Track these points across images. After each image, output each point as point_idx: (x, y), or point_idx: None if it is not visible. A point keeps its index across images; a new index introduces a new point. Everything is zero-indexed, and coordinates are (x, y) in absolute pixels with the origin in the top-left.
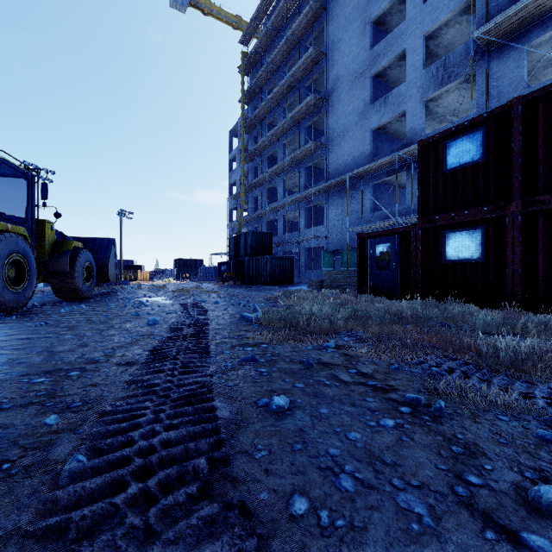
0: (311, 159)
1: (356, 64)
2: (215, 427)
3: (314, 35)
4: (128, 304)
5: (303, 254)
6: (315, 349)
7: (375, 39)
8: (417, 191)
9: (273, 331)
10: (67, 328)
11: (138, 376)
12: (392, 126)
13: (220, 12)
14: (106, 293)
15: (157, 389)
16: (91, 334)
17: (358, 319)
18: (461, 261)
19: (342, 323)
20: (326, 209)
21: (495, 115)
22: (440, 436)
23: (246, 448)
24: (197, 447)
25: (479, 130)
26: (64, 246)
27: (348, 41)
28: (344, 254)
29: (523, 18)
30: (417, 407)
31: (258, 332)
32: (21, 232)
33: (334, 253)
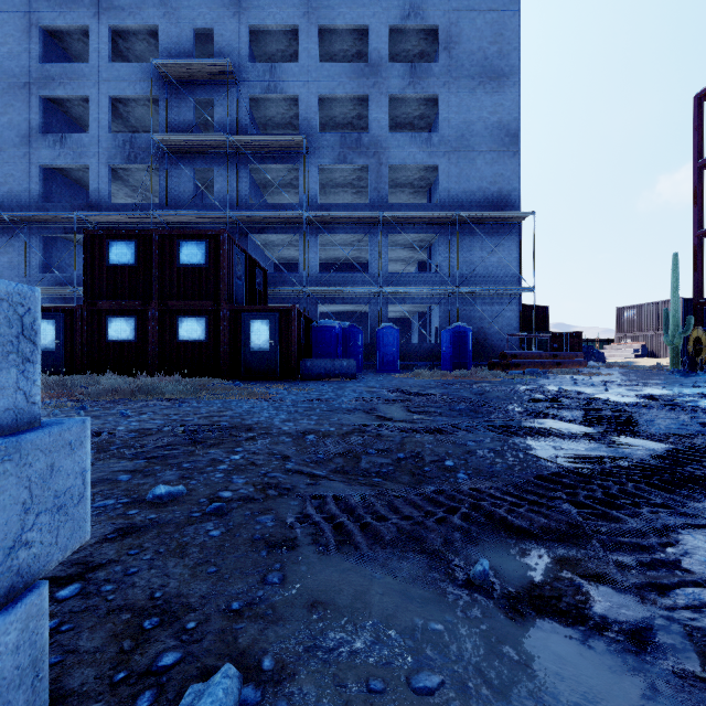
0: None
1: (16, 65)
2: None
3: None
4: None
5: None
6: None
7: (48, 51)
8: None
9: None
10: None
11: None
12: (73, 172)
13: None
14: None
15: None
16: None
17: None
18: (120, 342)
19: None
20: None
21: (144, 235)
22: None
23: None
24: None
25: (134, 242)
26: None
27: (0, 23)
28: None
29: (191, 146)
30: None
31: None
32: None
33: None
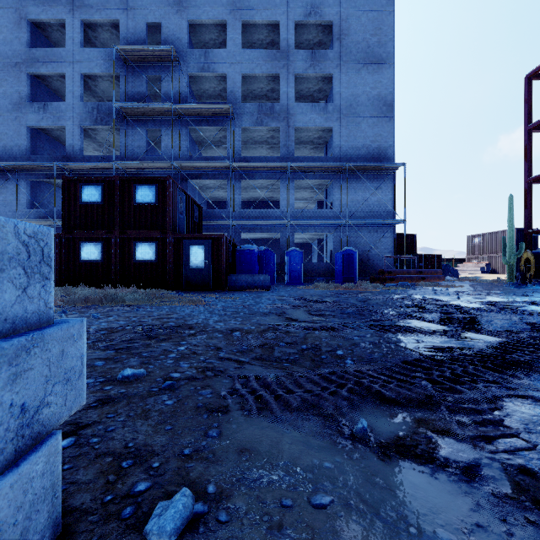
0: None
1: (9, 49)
2: None
3: None
4: None
5: None
6: None
7: (34, 38)
8: None
9: None
10: None
11: None
12: (53, 131)
13: None
14: None
15: None
16: None
17: None
18: (90, 261)
19: None
20: None
21: (108, 180)
22: None
23: None
24: None
25: (101, 185)
26: None
27: None
28: None
29: (144, 112)
30: None
31: None
32: None
33: None
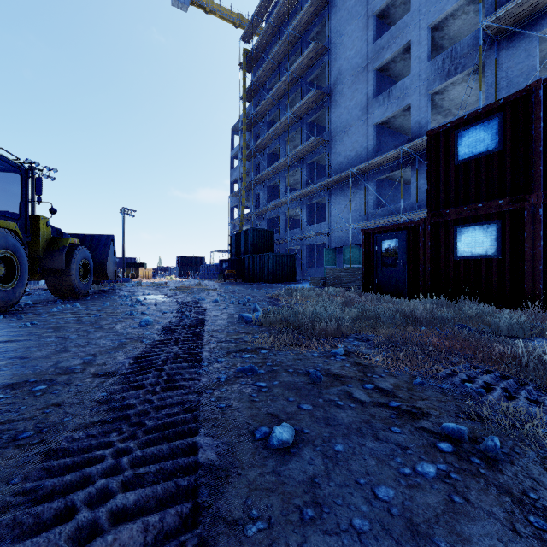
0: (313, 156)
1: (359, 58)
2: (193, 482)
3: (316, 30)
4: (125, 302)
5: (304, 251)
6: (322, 357)
7: (378, 32)
8: (422, 187)
9: (275, 334)
10: (53, 329)
11: (112, 393)
12: (395, 120)
13: (221, 10)
14: (104, 291)
15: (130, 413)
16: (76, 336)
17: (366, 320)
18: (474, 258)
19: (350, 324)
20: (328, 205)
21: (512, 100)
22: (505, 495)
23: (235, 516)
24: (163, 522)
25: (495, 118)
26: (59, 242)
27: (350, 35)
28: (347, 251)
29: (535, 4)
30: (460, 442)
31: (258, 335)
32: (12, 227)
33: (336, 250)
